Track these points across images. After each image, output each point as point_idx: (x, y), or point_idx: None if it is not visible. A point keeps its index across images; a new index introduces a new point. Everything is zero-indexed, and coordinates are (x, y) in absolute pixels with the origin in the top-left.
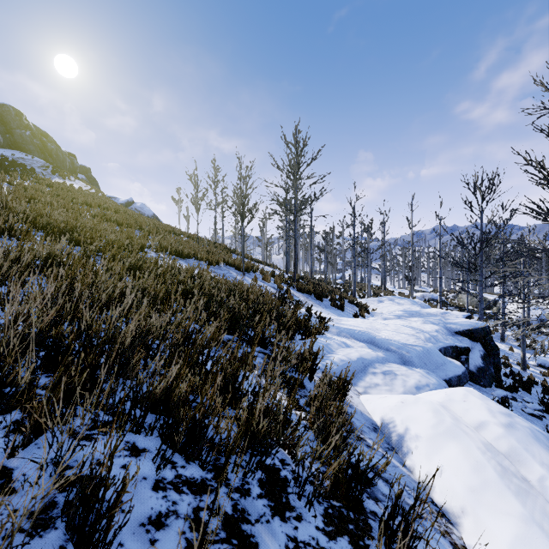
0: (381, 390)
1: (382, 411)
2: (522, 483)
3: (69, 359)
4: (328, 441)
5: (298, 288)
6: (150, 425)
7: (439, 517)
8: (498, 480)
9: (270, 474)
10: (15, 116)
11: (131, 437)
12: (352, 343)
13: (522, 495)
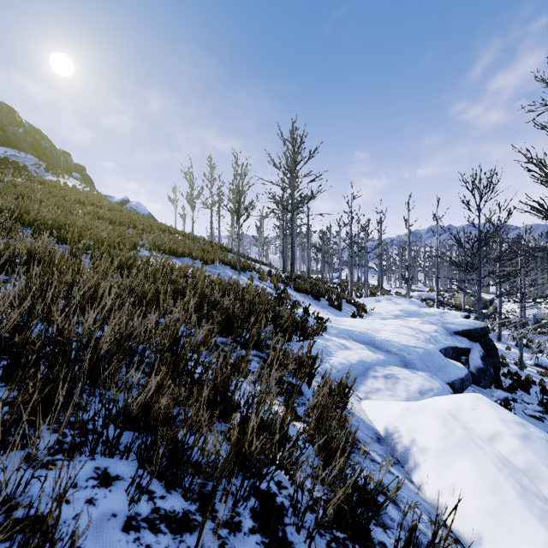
0: (383, 396)
1: (385, 419)
2: (545, 504)
3: (30, 371)
4: (332, 465)
5: (295, 288)
6: (125, 446)
7: (454, 544)
8: (519, 502)
9: (265, 501)
10: (7, 113)
11: (103, 462)
12: (352, 345)
13: (547, 519)
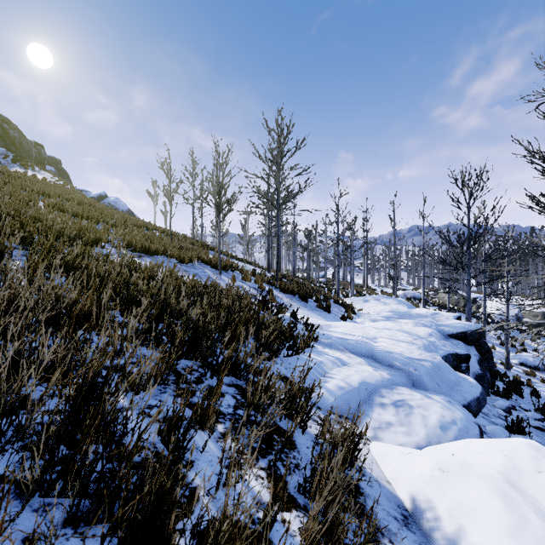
0: (396, 434)
1: (410, 482)
2: None
3: None
4: None
5: (282, 288)
6: None
7: None
8: None
9: None
10: None
11: None
12: (349, 359)
13: None
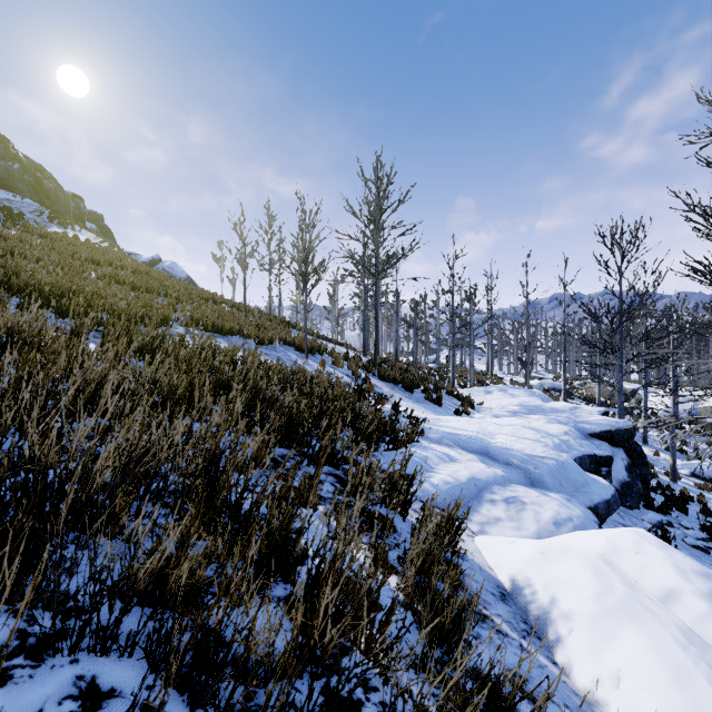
0: (504, 528)
1: (511, 566)
2: None
3: None
4: (450, 668)
5: (381, 376)
6: (127, 638)
7: None
8: None
9: None
10: None
11: (90, 666)
12: (459, 455)
13: None
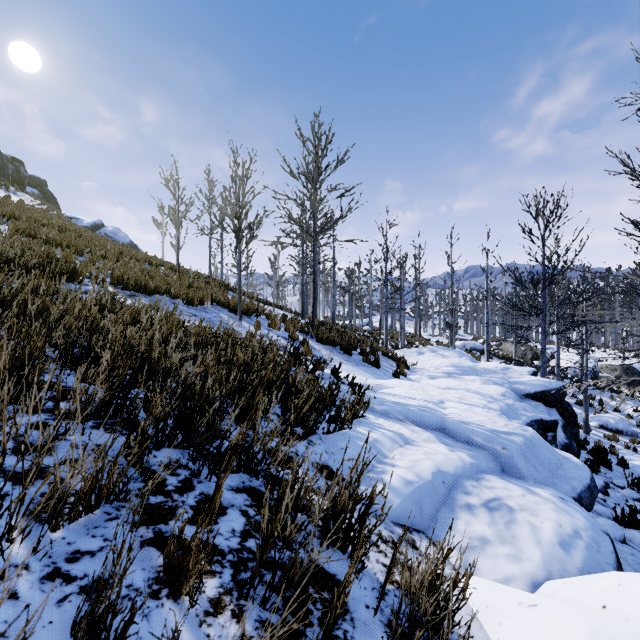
0: (497, 558)
1: None
2: None
3: None
4: None
5: (319, 338)
6: None
7: None
8: None
9: None
10: None
11: None
12: (412, 433)
13: None
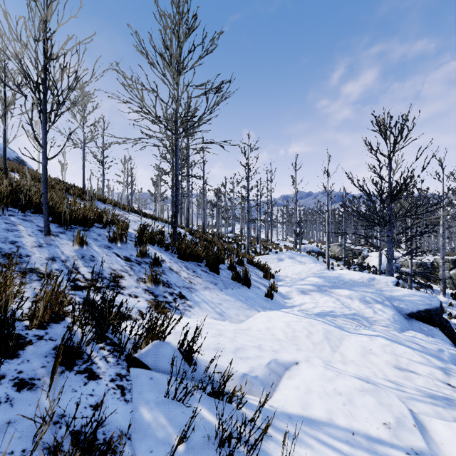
0: None
1: None
2: None
3: None
4: None
5: (180, 253)
6: None
7: None
8: None
9: None
10: None
11: None
12: None
13: None
